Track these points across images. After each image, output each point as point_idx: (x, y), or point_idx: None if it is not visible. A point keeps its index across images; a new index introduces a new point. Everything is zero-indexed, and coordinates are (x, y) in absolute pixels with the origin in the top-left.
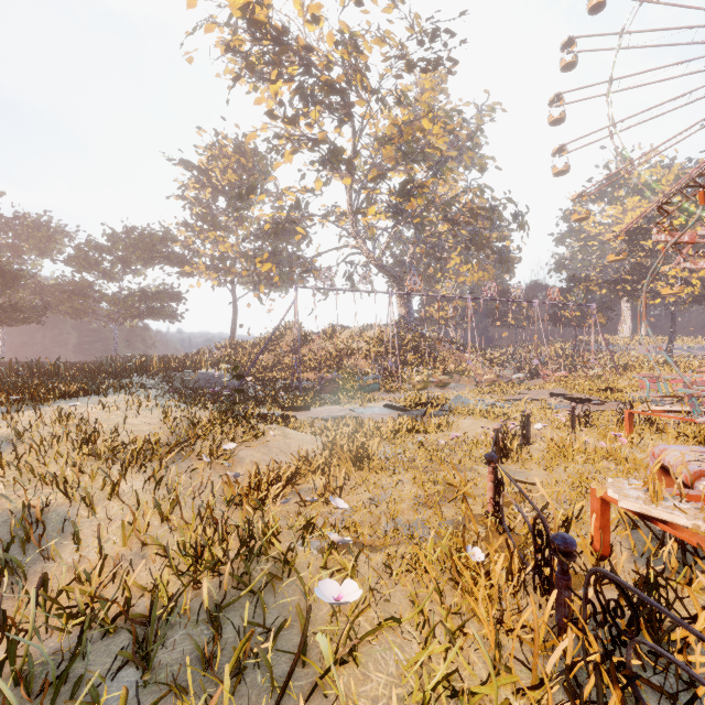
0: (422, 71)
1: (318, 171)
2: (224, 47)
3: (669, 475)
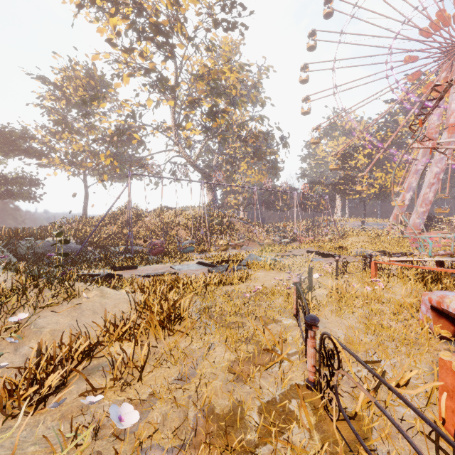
0: (224, 29)
1: (149, 91)
2: None
3: (442, 317)
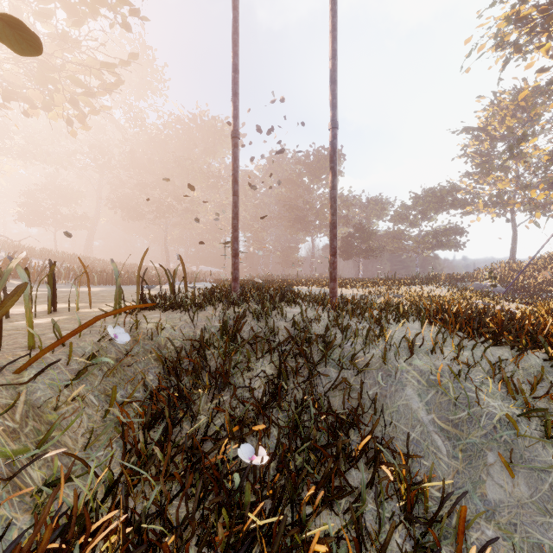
0: None
1: None
2: (494, 48)
3: None
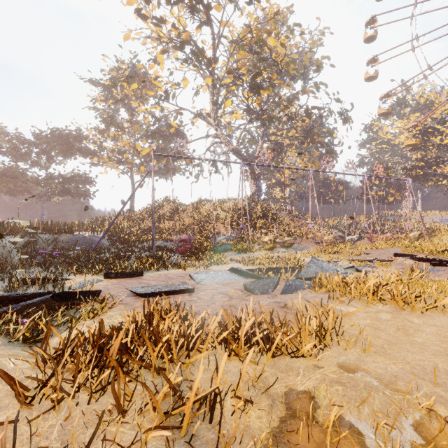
0: None
1: (182, 64)
2: None
3: None
